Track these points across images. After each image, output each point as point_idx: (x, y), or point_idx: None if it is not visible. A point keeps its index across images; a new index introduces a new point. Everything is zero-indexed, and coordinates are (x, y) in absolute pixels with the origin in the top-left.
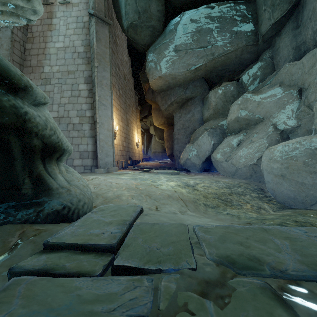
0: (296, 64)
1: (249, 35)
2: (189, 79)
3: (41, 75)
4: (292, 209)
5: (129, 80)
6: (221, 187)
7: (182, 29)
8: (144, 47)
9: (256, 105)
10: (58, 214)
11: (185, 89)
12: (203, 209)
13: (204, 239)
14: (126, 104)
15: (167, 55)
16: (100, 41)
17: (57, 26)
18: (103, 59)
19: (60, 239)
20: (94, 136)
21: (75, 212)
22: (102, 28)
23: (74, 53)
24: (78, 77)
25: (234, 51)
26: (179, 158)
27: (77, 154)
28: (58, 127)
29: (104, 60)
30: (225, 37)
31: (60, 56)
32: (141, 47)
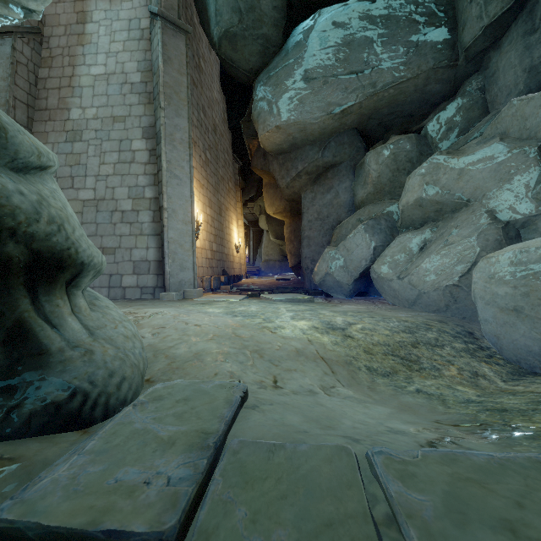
0: (534, 99)
1: (441, 50)
2: (330, 132)
3: (65, 124)
4: (539, 376)
5: (223, 135)
6: (395, 332)
7: (317, 41)
8: (249, 74)
9: (455, 175)
10: (57, 412)
11: (323, 149)
12: (366, 379)
13: (409, 511)
14: (218, 176)
15: (290, 88)
16: (171, 63)
17: (93, 36)
18: (175, 94)
19: (32, 509)
20: (160, 234)
21: (99, 402)
22: (174, 40)
23: (124, 85)
24: (130, 127)
25: (413, 79)
26: (311, 271)
27: (129, 265)
28: (72, 217)
29: (177, 97)
30: (396, 54)
31: (99, 91)
32: (245, 74)
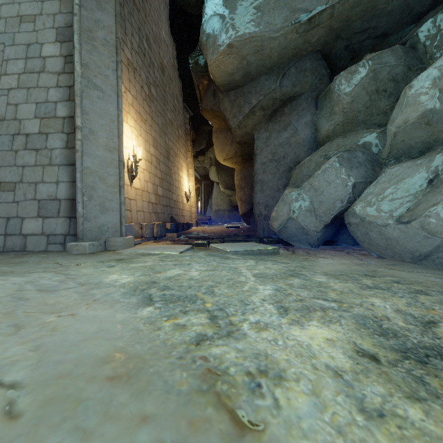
0: None
1: None
2: (291, 53)
3: None
4: None
5: (172, 80)
6: None
7: None
8: None
9: None
10: None
11: (282, 76)
12: None
13: None
14: (165, 118)
15: None
16: None
17: None
18: None
19: None
20: (74, 164)
21: None
22: None
23: None
24: (41, 29)
25: None
26: (265, 218)
27: (32, 206)
28: None
29: None
30: None
31: None
32: None
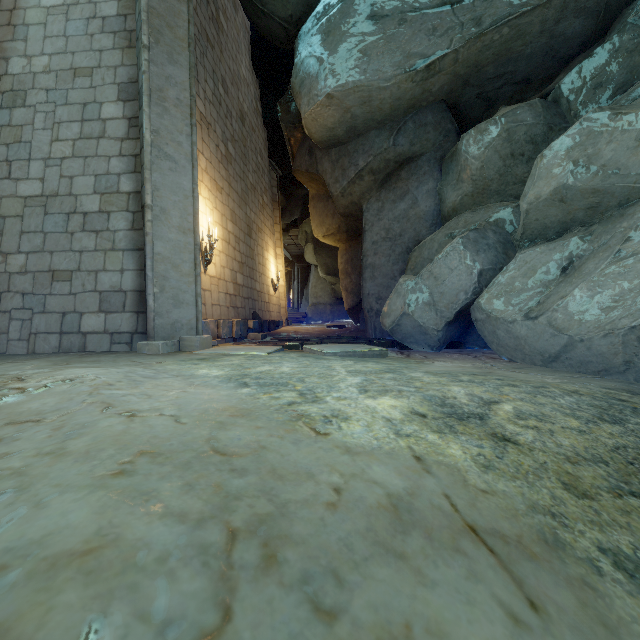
0: None
1: None
2: (407, 105)
3: (1, 81)
4: None
5: (255, 130)
6: (588, 420)
7: None
8: (288, 25)
9: (631, 142)
10: None
11: (396, 133)
12: None
13: None
14: (246, 182)
15: (348, 34)
16: None
17: None
18: (168, 28)
19: None
20: (142, 249)
21: None
22: None
23: (92, 21)
24: (99, 84)
25: (541, 8)
26: (377, 314)
27: (93, 298)
28: None
29: (171, 33)
30: None
31: (54, 30)
32: (281, 26)
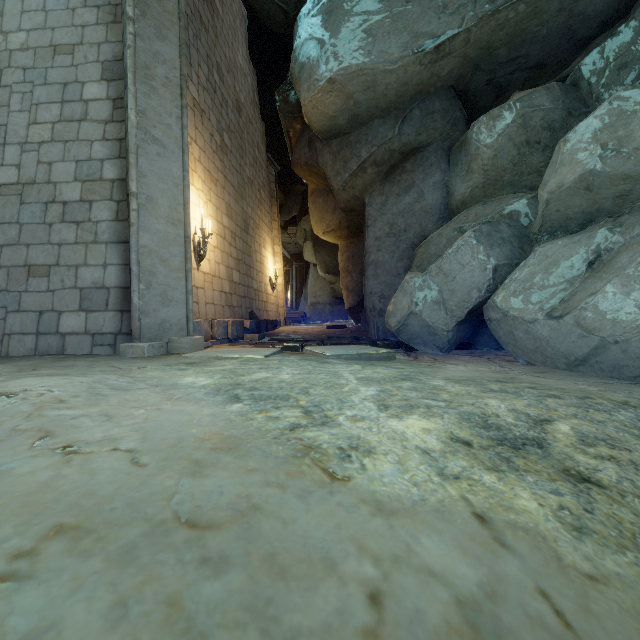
0: None
1: None
2: (413, 91)
3: None
4: None
5: (252, 123)
6: None
7: None
8: (287, 7)
9: None
10: None
11: (402, 121)
12: None
13: None
14: (243, 176)
15: (352, 13)
16: None
17: None
18: (156, 0)
19: None
20: (127, 241)
21: None
22: None
23: None
24: (81, 63)
25: None
26: (380, 313)
27: (72, 296)
28: None
29: (159, 6)
30: None
31: (32, 4)
32: (280, 8)
